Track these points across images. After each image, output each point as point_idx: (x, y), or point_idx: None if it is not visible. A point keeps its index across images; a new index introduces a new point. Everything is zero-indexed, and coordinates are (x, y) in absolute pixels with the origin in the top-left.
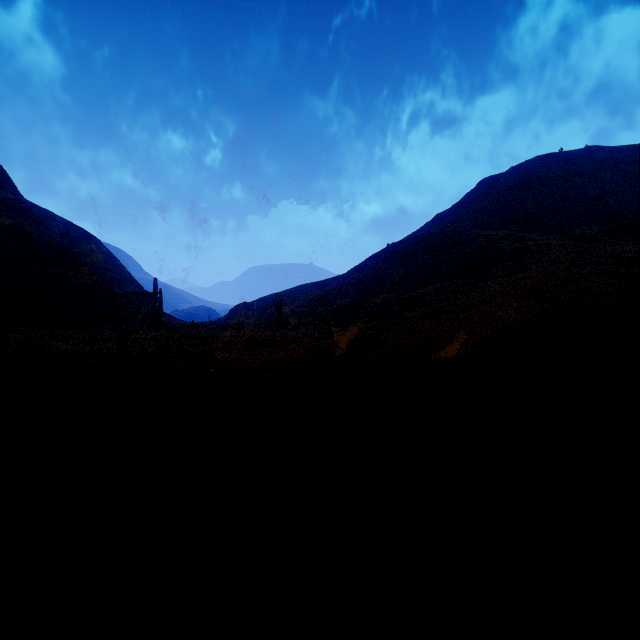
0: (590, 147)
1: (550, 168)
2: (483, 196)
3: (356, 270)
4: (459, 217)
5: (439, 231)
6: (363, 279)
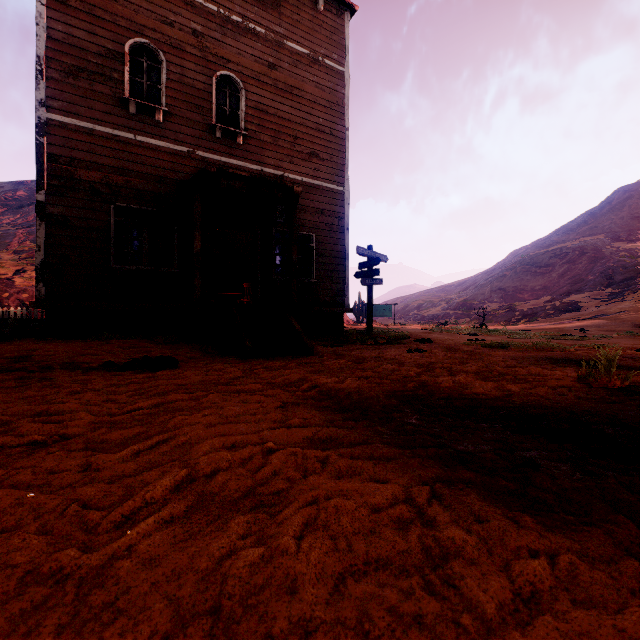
0: None
1: None
2: (619, 207)
3: (495, 279)
4: (593, 227)
5: (578, 246)
6: (504, 287)
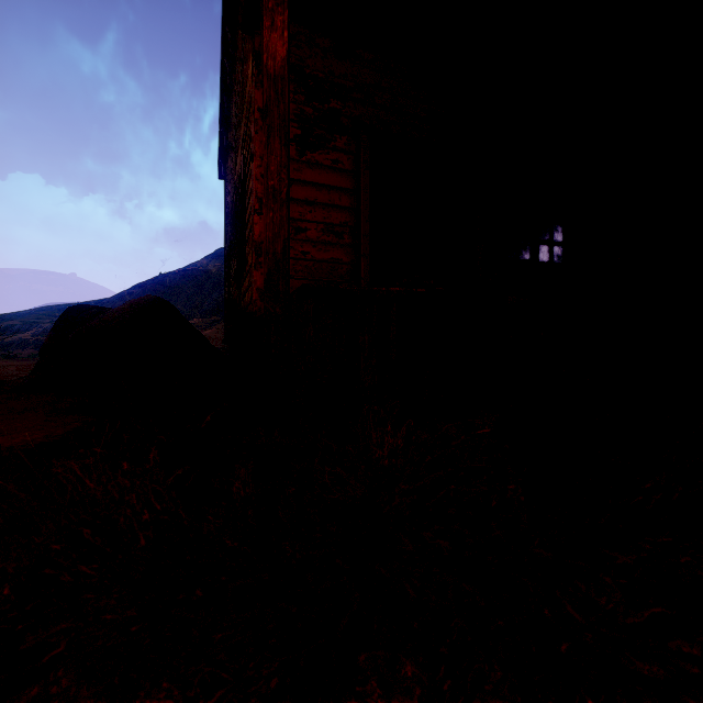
0: None
1: None
2: None
3: (120, 297)
4: None
5: (207, 269)
6: None
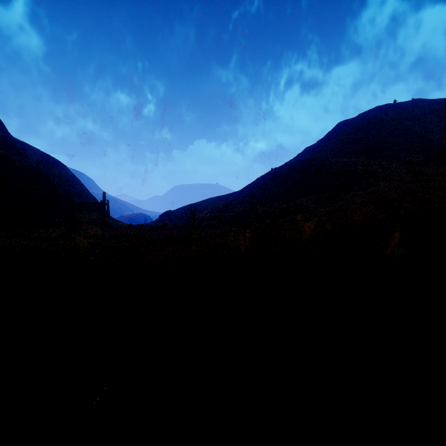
0: (415, 99)
1: (387, 114)
2: (339, 134)
3: (249, 187)
4: (322, 149)
5: (309, 159)
6: (254, 193)
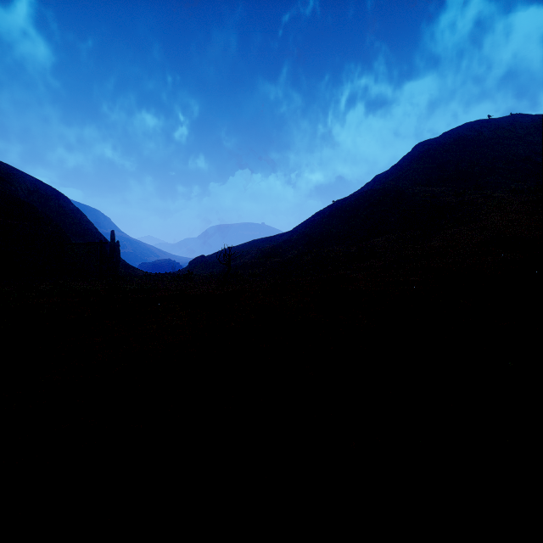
0: (515, 114)
1: (481, 132)
2: (419, 158)
3: (304, 225)
4: (397, 177)
5: (382, 188)
6: (310, 233)
